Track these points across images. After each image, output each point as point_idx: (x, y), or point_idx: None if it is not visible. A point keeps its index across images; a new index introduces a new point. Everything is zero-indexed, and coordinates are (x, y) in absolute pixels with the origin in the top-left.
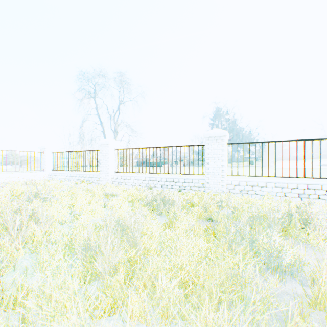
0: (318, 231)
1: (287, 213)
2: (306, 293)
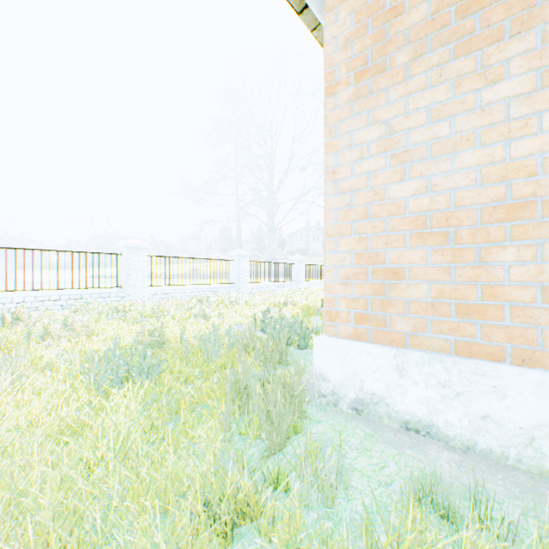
0: (26, 325)
1: (2, 319)
2: (0, 345)
